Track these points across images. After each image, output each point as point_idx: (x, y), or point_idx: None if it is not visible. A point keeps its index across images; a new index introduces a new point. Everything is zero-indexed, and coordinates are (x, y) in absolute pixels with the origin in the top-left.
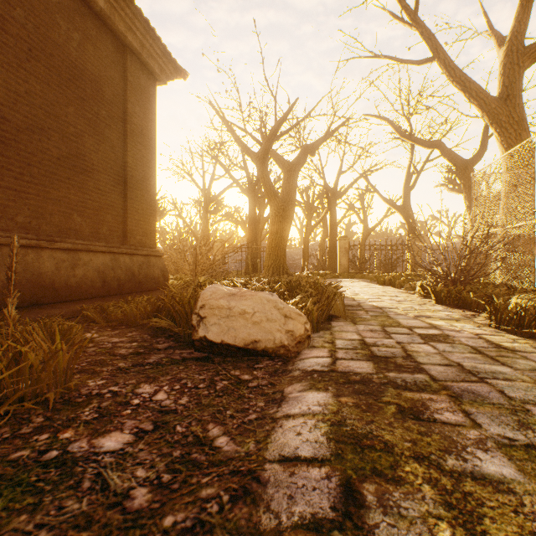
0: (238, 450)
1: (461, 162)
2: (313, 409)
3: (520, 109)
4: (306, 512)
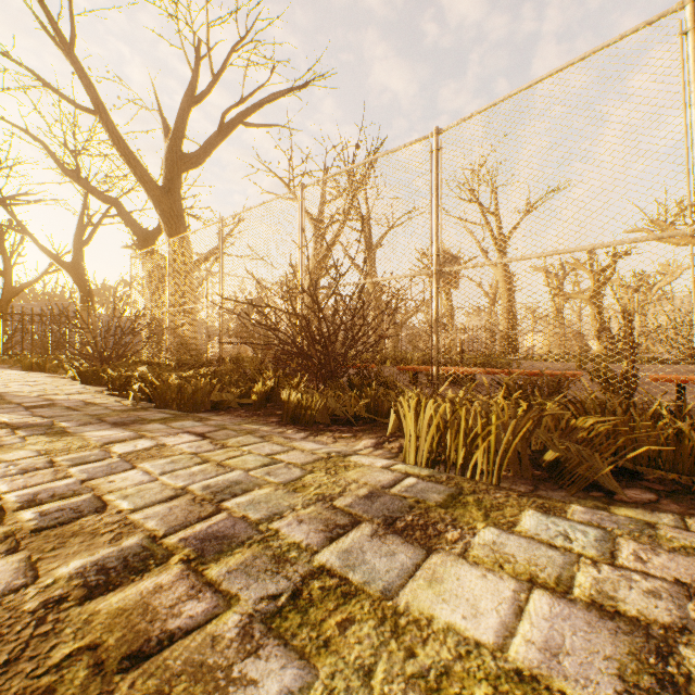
0: None
1: (143, 232)
2: None
3: (180, 206)
4: None
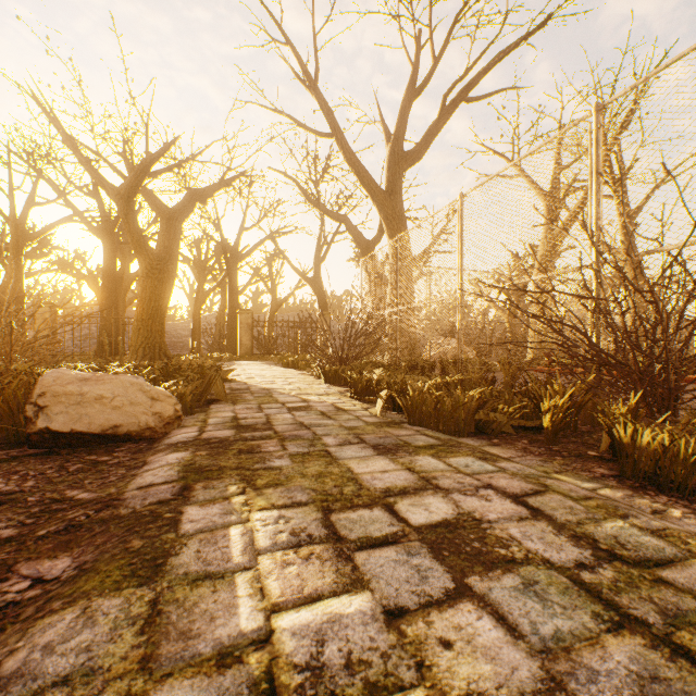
0: (100, 495)
1: (365, 242)
2: (172, 462)
3: (401, 206)
4: (154, 500)
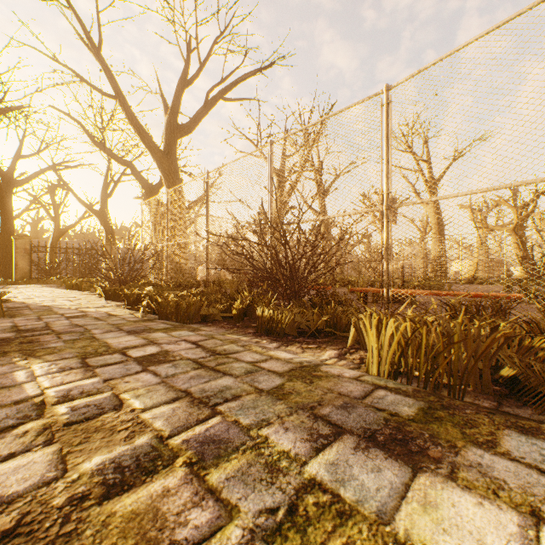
0: None
1: (149, 186)
2: None
3: (176, 164)
4: None
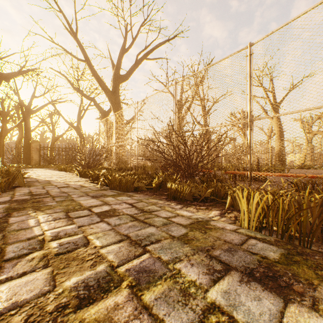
0: None
1: (103, 112)
2: None
3: (119, 98)
4: None
